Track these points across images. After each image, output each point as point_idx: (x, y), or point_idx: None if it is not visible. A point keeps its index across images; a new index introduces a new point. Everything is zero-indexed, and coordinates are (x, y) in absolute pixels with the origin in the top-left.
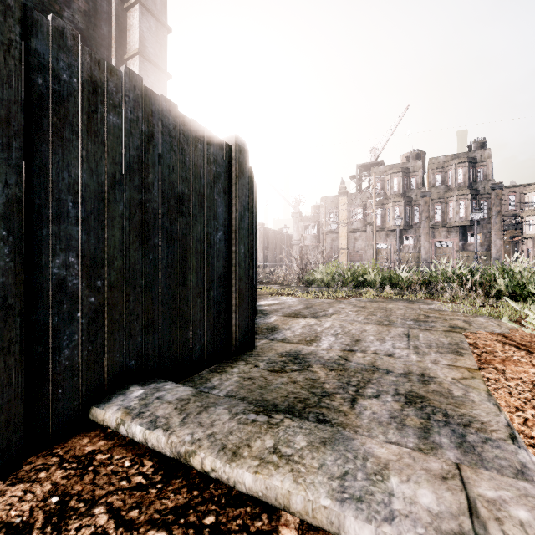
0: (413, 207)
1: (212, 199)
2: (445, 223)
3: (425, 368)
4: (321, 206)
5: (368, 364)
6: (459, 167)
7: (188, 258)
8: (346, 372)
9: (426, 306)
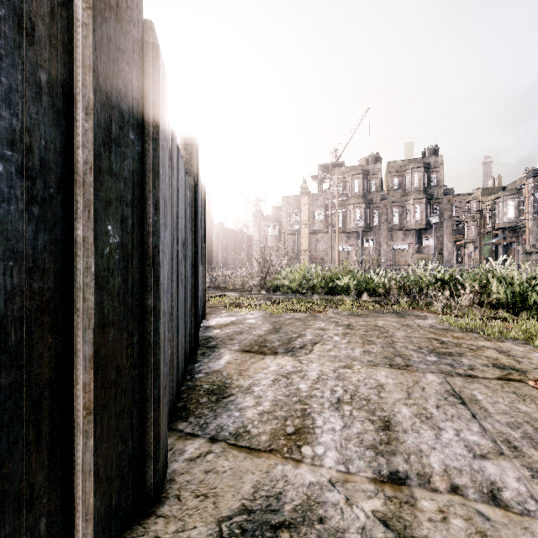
0: (373, 210)
1: None
2: (402, 226)
3: None
4: (283, 206)
5: None
6: (415, 172)
7: None
8: None
9: (423, 321)
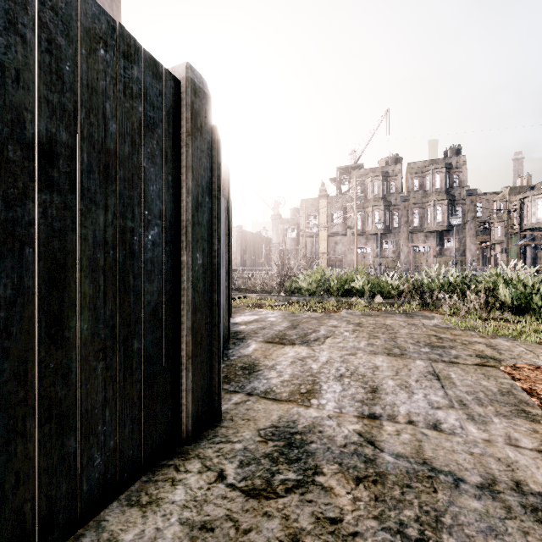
0: (392, 212)
1: (136, 165)
2: (423, 228)
3: (508, 462)
4: (301, 209)
5: (413, 457)
6: (436, 173)
7: (69, 282)
8: (385, 487)
9: (429, 321)
